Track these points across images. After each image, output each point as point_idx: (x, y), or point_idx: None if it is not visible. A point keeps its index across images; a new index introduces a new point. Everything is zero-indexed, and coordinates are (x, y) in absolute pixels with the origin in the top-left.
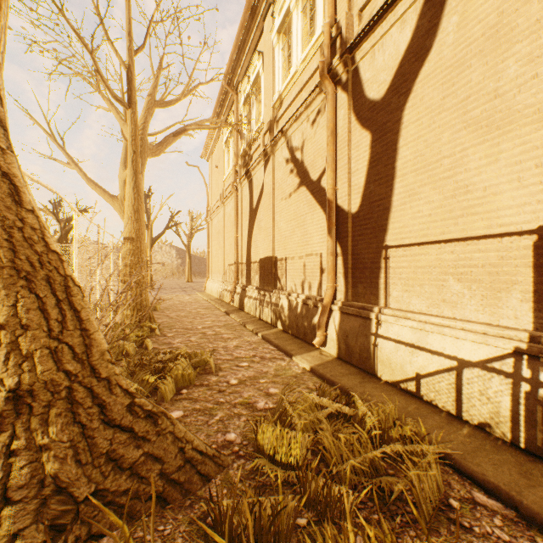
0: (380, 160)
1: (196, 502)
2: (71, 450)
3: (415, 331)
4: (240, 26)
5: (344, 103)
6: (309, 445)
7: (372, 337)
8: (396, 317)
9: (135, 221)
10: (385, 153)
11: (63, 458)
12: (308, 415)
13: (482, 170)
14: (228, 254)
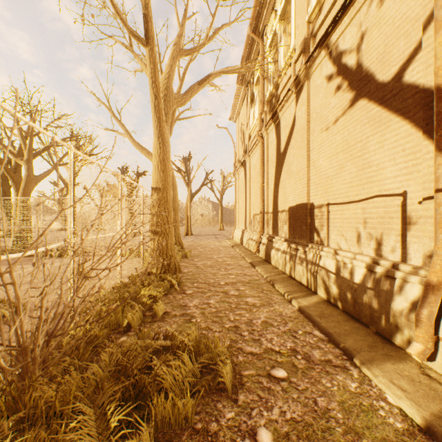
0: None
1: None
2: None
3: None
4: None
5: None
6: None
7: None
8: None
9: (161, 171)
10: None
11: None
12: None
13: None
14: (253, 204)
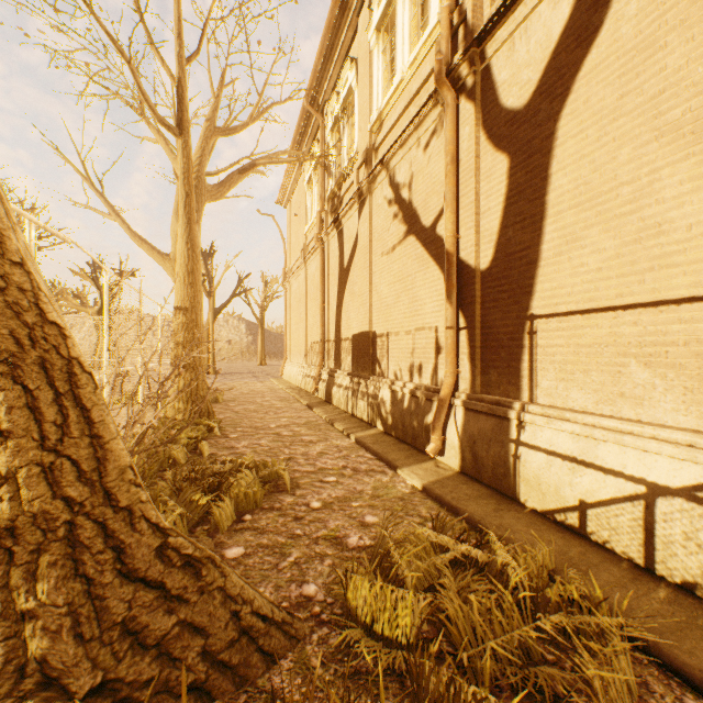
0: (523, 194)
1: (255, 698)
2: (69, 619)
3: (577, 438)
4: (326, 26)
5: (470, 116)
6: (424, 611)
7: (512, 445)
8: (548, 418)
9: (189, 285)
10: (530, 184)
11: (55, 631)
12: (422, 561)
13: (684, 199)
14: (311, 328)
